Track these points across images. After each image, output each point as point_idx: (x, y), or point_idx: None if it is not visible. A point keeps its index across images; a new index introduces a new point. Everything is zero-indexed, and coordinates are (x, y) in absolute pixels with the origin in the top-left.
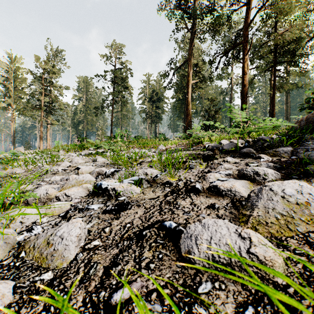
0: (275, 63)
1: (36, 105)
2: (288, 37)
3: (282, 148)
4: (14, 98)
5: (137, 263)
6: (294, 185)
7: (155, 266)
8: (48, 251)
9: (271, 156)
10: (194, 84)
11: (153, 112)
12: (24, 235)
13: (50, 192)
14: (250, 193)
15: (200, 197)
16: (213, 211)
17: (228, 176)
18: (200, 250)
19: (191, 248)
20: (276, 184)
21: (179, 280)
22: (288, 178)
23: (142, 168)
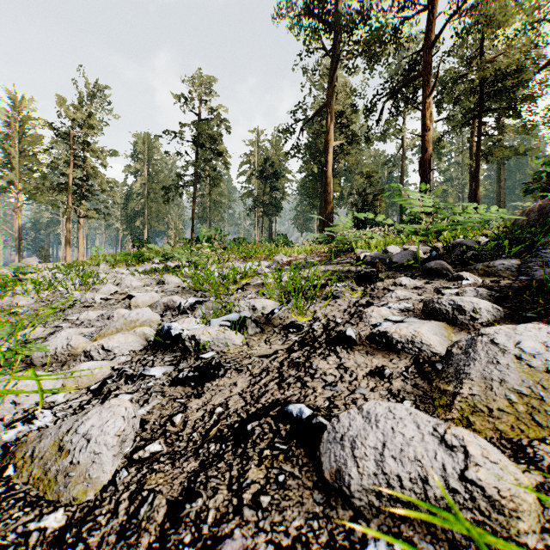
0: (480, 110)
1: (58, 184)
2: (503, 66)
3: (500, 261)
4: (20, 172)
5: (234, 493)
6: (537, 334)
7: (271, 500)
8: (59, 466)
9: (481, 276)
10: (338, 147)
11: (267, 197)
12: (17, 429)
13: (75, 343)
14: (451, 347)
15: (355, 354)
16: (381, 383)
17: (405, 314)
18: (363, 471)
19: (342, 465)
20: (503, 331)
21: (321, 534)
22: (517, 317)
23: (246, 297)
